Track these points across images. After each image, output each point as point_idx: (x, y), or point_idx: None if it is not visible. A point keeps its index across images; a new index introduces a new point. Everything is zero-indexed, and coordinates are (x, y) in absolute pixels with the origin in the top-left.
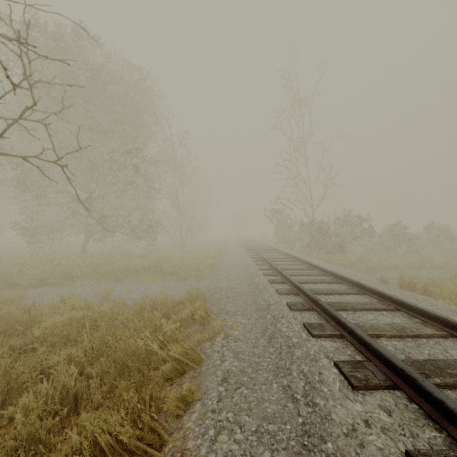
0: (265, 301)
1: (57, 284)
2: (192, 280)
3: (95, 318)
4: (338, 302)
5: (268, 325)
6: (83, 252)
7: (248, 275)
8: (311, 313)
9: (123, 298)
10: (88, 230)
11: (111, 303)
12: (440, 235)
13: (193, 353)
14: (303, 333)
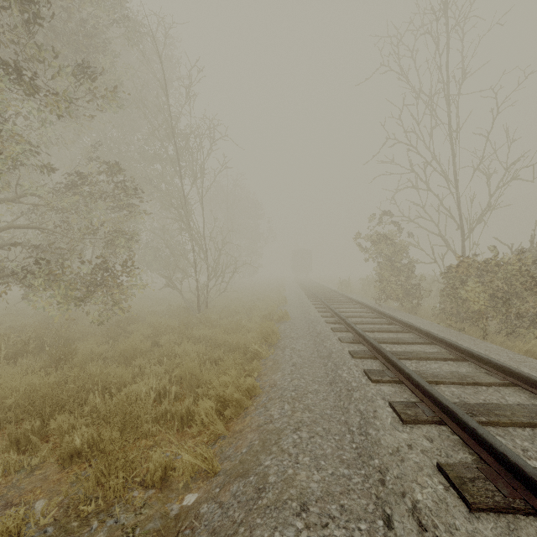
0: None
1: None
2: None
3: None
4: None
5: None
6: None
7: None
8: None
9: None
10: None
11: None
12: None
13: None
14: None
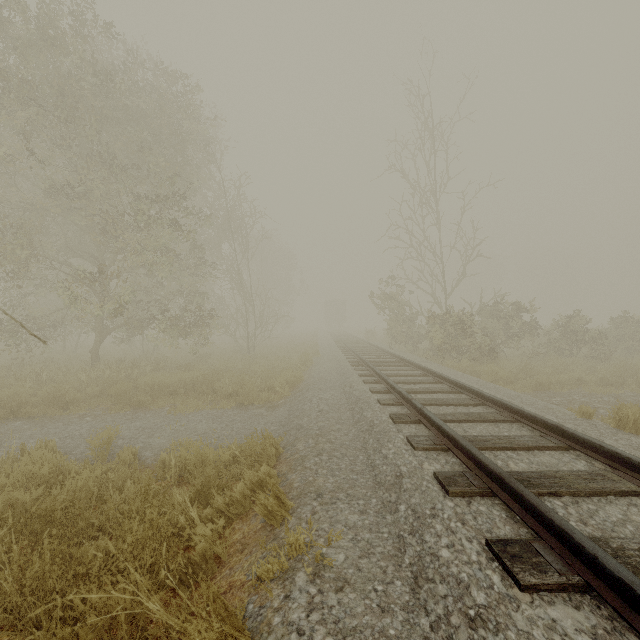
0: (390, 466)
1: (38, 416)
2: (260, 408)
3: (51, 512)
4: (534, 472)
5: (404, 533)
6: (93, 359)
7: (352, 402)
8: (490, 504)
9: (135, 449)
10: (101, 325)
11: (99, 470)
12: (637, 331)
13: (237, 638)
14: (494, 572)
